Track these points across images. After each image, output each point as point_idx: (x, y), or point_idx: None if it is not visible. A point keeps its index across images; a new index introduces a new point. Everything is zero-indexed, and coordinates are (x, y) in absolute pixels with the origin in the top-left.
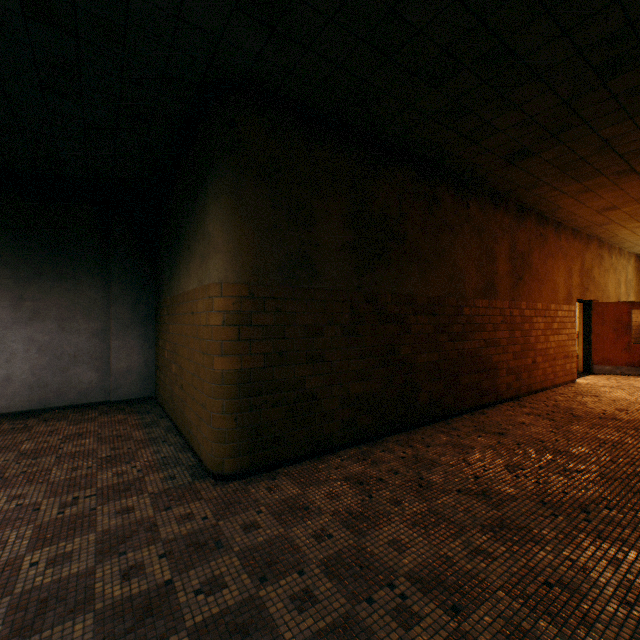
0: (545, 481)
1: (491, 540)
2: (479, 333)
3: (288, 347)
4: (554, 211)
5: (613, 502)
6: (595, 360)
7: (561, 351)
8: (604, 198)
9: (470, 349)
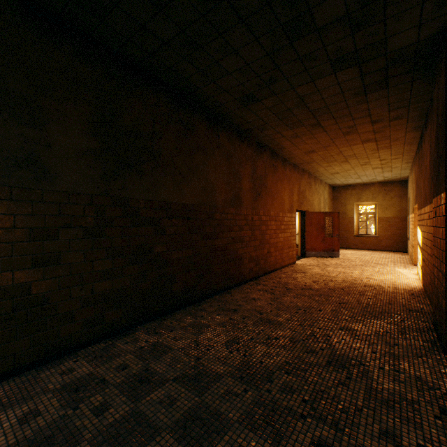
0: (251, 353)
1: (177, 442)
2: (228, 233)
3: (3, 252)
4: (281, 150)
5: (293, 365)
6: (307, 248)
7: (287, 243)
8: (307, 143)
9: (221, 245)
